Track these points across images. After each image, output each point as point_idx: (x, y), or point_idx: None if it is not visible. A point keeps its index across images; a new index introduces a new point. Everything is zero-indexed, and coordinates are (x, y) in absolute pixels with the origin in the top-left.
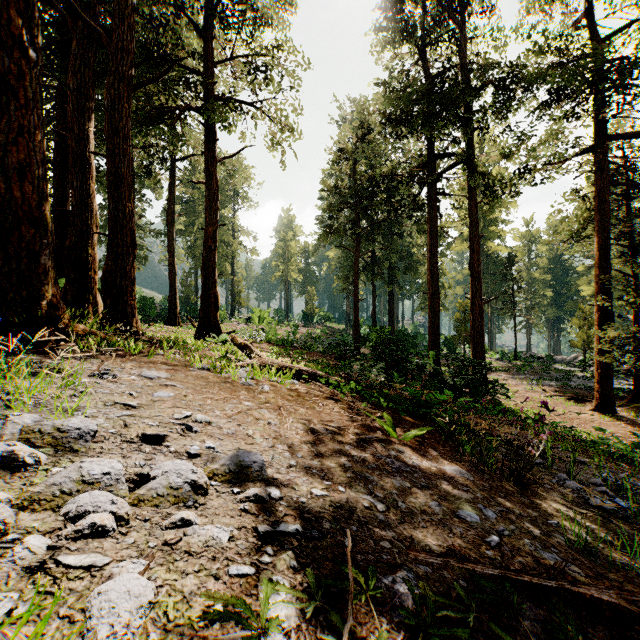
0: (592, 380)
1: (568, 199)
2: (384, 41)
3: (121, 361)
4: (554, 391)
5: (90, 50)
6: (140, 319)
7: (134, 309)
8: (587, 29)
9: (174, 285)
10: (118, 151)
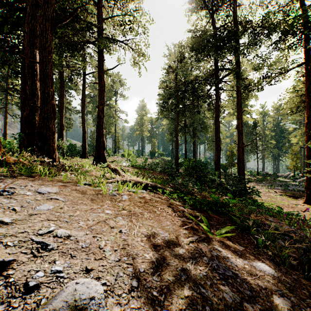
0: (299, 186)
1: (289, 91)
2: (192, 10)
3: (30, 180)
4: (280, 192)
5: (37, 12)
6: (68, 155)
7: (54, 148)
8: (300, 1)
9: (85, 137)
10: (45, 59)
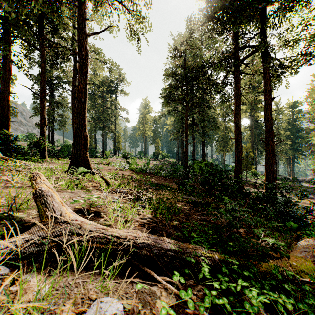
0: None
1: None
2: None
3: None
4: None
5: None
6: (57, 156)
7: None
8: None
9: None
10: None
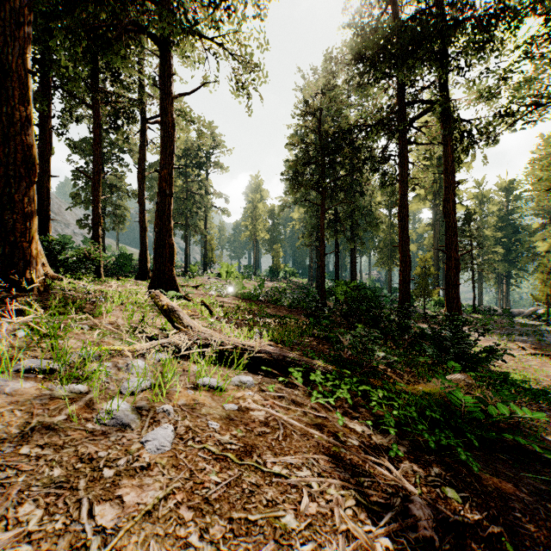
0: None
1: None
2: None
3: None
4: (530, 348)
5: None
6: (114, 273)
7: (29, 254)
8: None
9: (144, 240)
10: (2, 29)
